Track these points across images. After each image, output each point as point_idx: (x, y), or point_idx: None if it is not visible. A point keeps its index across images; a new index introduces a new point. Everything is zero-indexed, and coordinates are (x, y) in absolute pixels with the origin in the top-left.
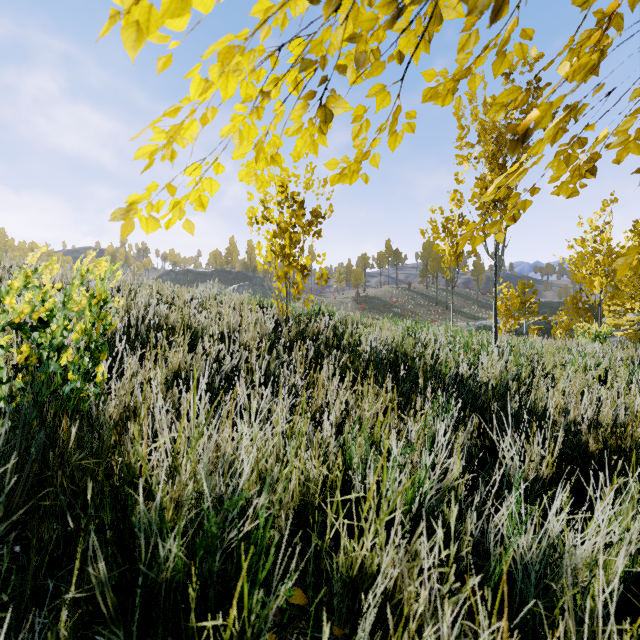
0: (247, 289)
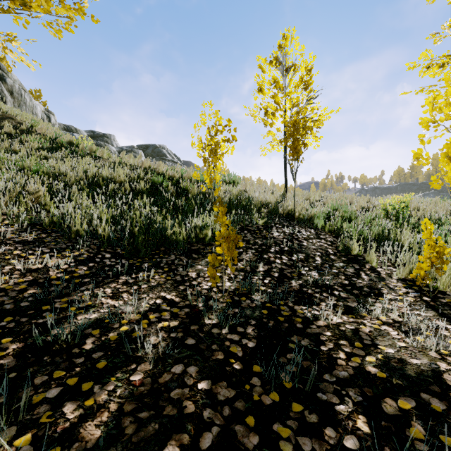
0: (432, 196)
